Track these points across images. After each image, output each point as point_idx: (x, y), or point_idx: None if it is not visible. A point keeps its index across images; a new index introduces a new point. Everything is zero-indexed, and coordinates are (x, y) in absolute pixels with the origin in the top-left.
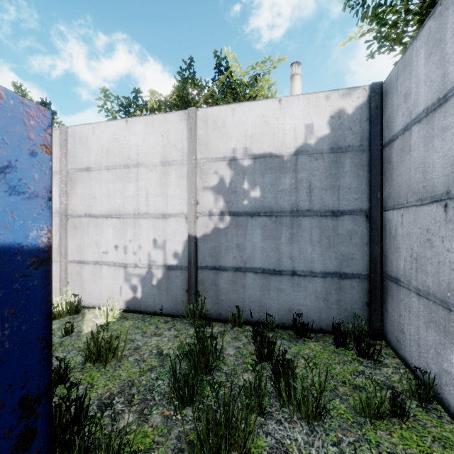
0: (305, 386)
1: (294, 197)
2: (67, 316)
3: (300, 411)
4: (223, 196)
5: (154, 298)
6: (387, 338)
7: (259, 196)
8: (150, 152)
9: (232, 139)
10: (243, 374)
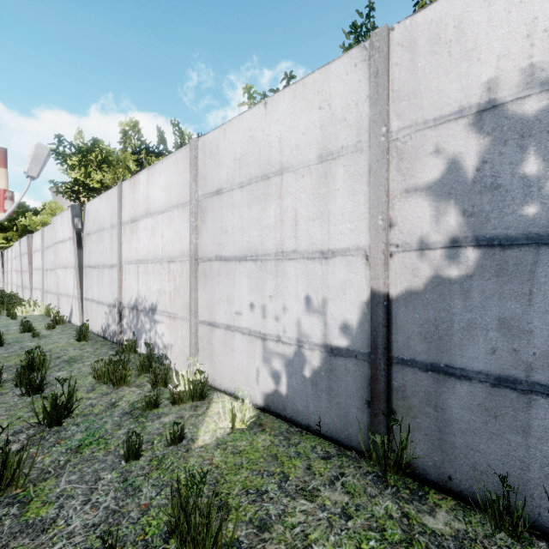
0: None
1: None
2: (189, 401)
3: None
4: (458, 203)
5: (306, 400)
6: None
7: None
8: (299, 145)
9: (484, 59)
10: None
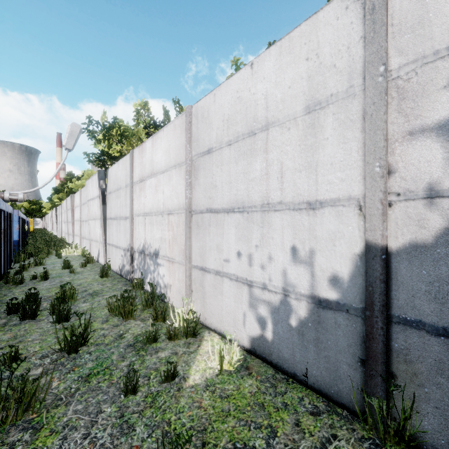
0: None
1: None
2: (183, 338)
3: None
4: None
5: (292, 349)
6: None
7: None
8: (285, 99)
9: None
10: None
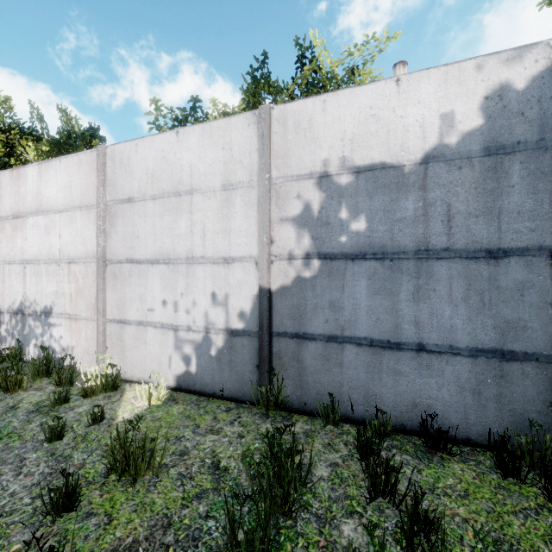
0: None
1: (421, 229)
2: (101, 393)
3: None
4: (310, 231)
5: (212, 374)
6: None
7: (365, 230)
8: (207, 173)
9: (322, 146)
10: (346, 522)
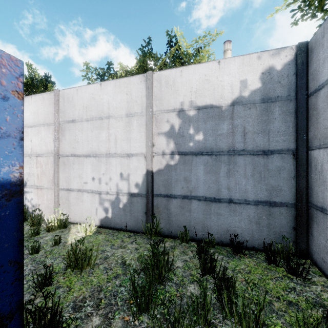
0: (246, 304)
1: (230, 139)
2: (57, 230)
3: (241, 325)
4: (173, 140)
5: (120, 218)
6: (313, 258)
7: (202, 139)
8: (117, 107)
9: (180, 94)
10: (190, 285)
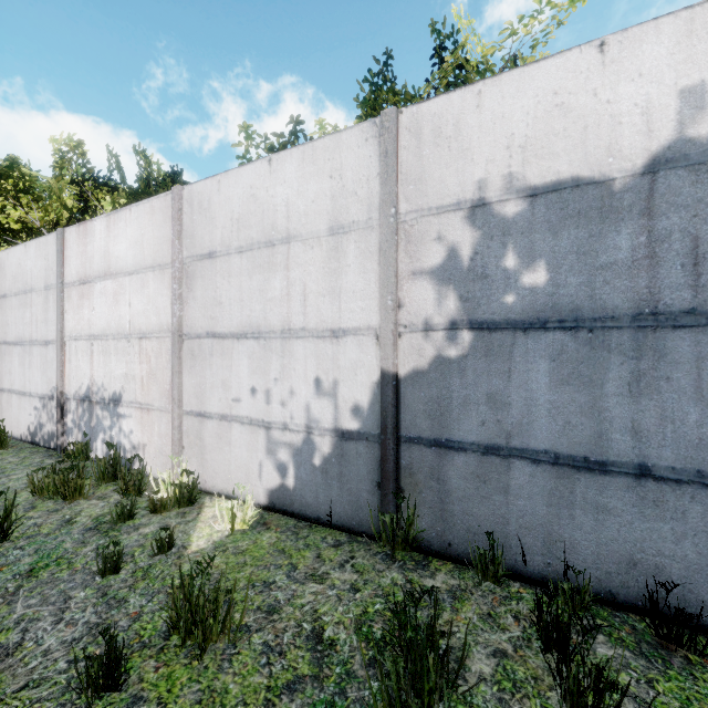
0: None
1: (643, 280)
2: (174, 509)
3: None
4: (456, 289)
5: (316, 491)
6: None
7: (546, 284)
8: (308, 213)
9: (476, 160)
10: None
